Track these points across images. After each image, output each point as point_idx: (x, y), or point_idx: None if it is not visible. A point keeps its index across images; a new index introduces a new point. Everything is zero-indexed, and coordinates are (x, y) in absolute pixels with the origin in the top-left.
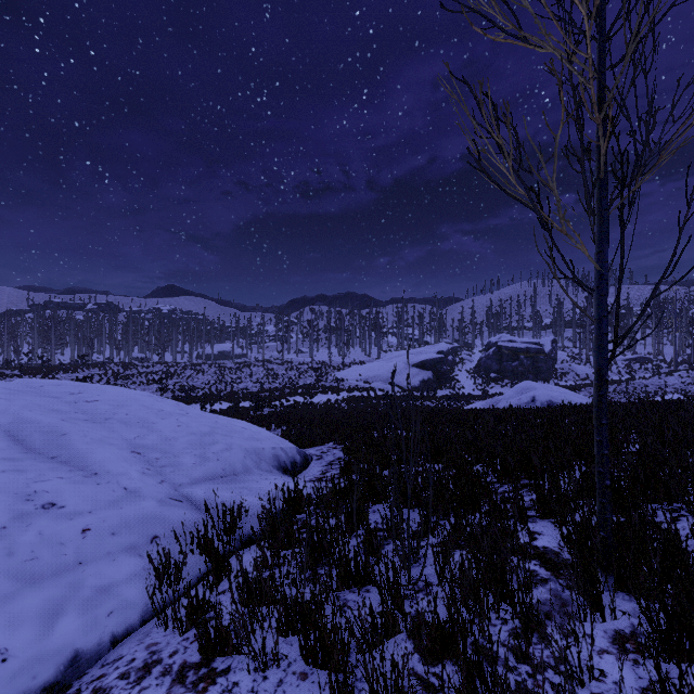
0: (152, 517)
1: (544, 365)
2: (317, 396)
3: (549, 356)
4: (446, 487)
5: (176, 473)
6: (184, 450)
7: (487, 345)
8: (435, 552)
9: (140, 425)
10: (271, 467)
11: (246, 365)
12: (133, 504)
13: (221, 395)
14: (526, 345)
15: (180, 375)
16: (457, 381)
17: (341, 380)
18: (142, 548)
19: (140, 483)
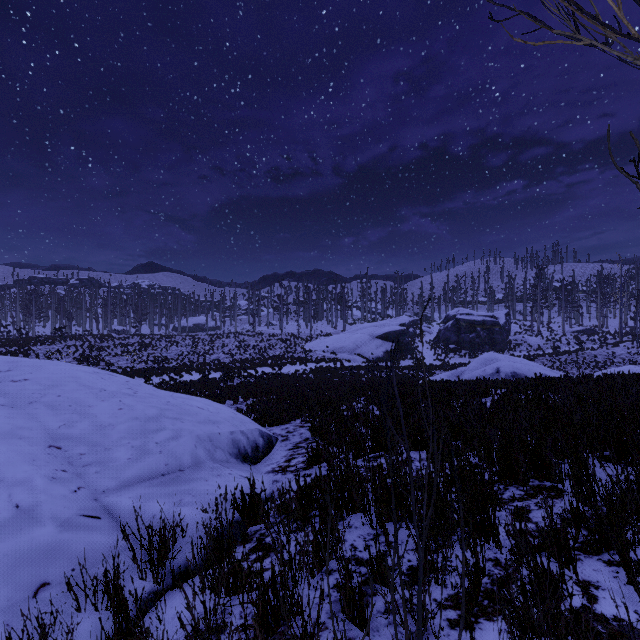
0: (44, 552)
1: (499, 337)
2: (285, 366)
3: (503, 328)
4: (444, 498)
5: (102, 474)
6: (120, 441)
7: (446, 318)
8: (448, 621)
9: (71, 409)
10: (228, 456)
11: (219, 337)
12: (19, 534)
13: (194, 366)
14: (482, 318)
15: (155, 347)
16: (418, 351)
17: (308, 351)
18: (15, 608)
19: (42, 495)
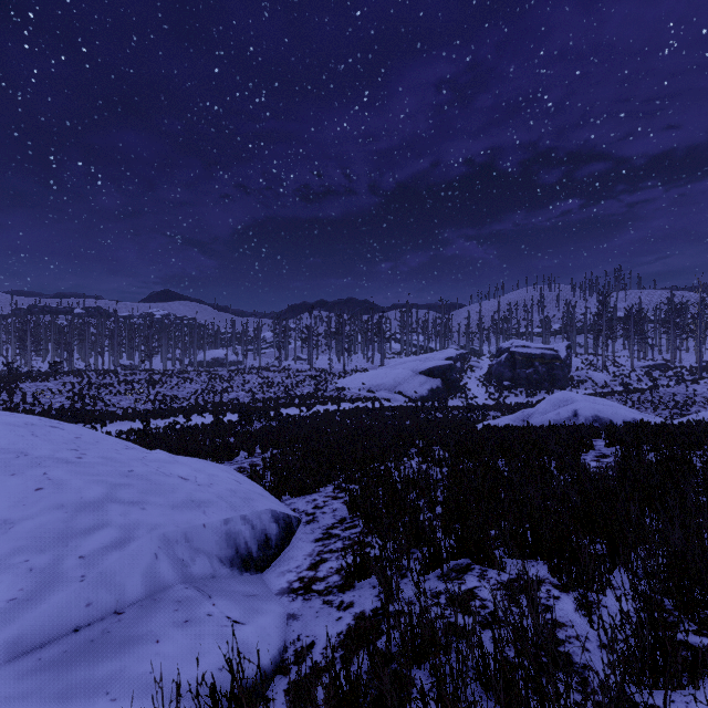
0: None
1: (561, 373)
2: (315, 407)
3: (565, 362)
4: None
5: None
6: (10, 557)
7: (498, 351)
8: None
9: None
10: (216, 564)
11: (240, 373)
12: None
13: (208, 406)
14: (541, 351)
15: (165, 384)
16: (467, 389)
17: (342, 388)
18: None
19: None
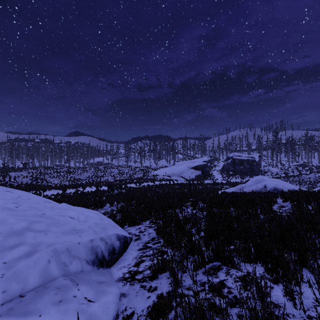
0: None
1: (256, 168)
2: (143, 183)
3: (258, 163)
4: None
5: None
6: None
7: (227, 158)
8: None
9: None
10: (84, 264)
11: (109, 168)
12: None
13: (94, 183)
14: (247, 158)
15: (75, 173)
16: (213, 175)
17: (155, 175)
18: None
19: None
